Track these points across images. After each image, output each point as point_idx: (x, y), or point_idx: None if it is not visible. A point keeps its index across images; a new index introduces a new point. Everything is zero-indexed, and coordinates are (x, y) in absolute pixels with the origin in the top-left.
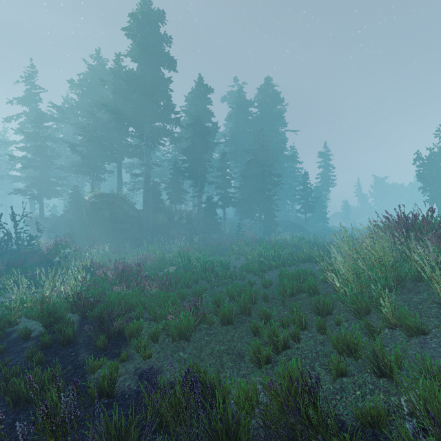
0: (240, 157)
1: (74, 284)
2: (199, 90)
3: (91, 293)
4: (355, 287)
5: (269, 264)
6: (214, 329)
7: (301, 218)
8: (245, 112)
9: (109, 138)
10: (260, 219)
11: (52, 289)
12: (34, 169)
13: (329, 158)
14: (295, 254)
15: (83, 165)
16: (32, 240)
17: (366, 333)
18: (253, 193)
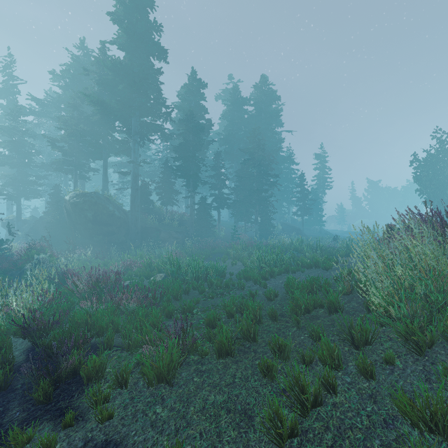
0: (235, 157)
1: (28, 299)
2: (192, 84)
3: (55, 310)
4: (405, 307)
5: (270, 270)
6: (208, 362)
7: (297, 220)
8: (241, 110)
9: (93, 132)
10: (256, 221)
11: (5, 304)
12: (9, 166)
13: (325, 160)
14: (297, 258)
15: (64, 162)
16: (2, 244)
17: None
18: (249, 194)
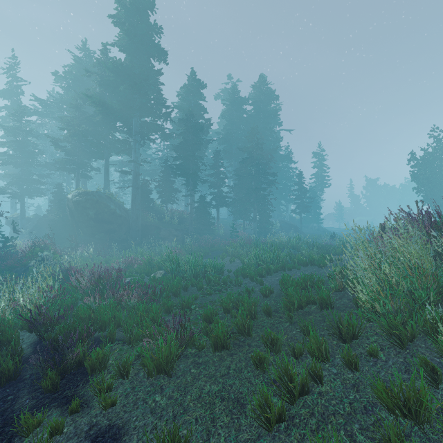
0: (234, 156)
1: (34, 295)
2: (191, 85)
3: (60, 305)
4: (390, 303)
5: (267, 267)
6: (204, 355)
7: (296, 218)
8: (239, 110)
9: (95, 132)
10: (254, 219)
11: (12, 300)
12: (13, 165)
13: (324, 158)
14: (294, 256)
15: (66, 162)
16: (7, 241)
17: (424, 376)
18: (247, 192)
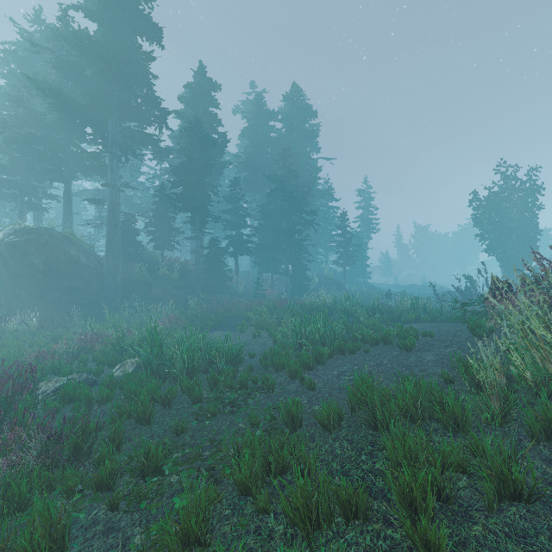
0: (258, 187)
1: None
2: (199, 84)
3: None
4: None
5: (316, 352)
6: None
7: (337, 272)
8: (266, 126)
9: (47, 140)
10: (286, 272)
11: None
12: None
13: (370, 197)
14: (350, 326)
15: (1, 183)
16: None
17: None
18: (277, 236)
